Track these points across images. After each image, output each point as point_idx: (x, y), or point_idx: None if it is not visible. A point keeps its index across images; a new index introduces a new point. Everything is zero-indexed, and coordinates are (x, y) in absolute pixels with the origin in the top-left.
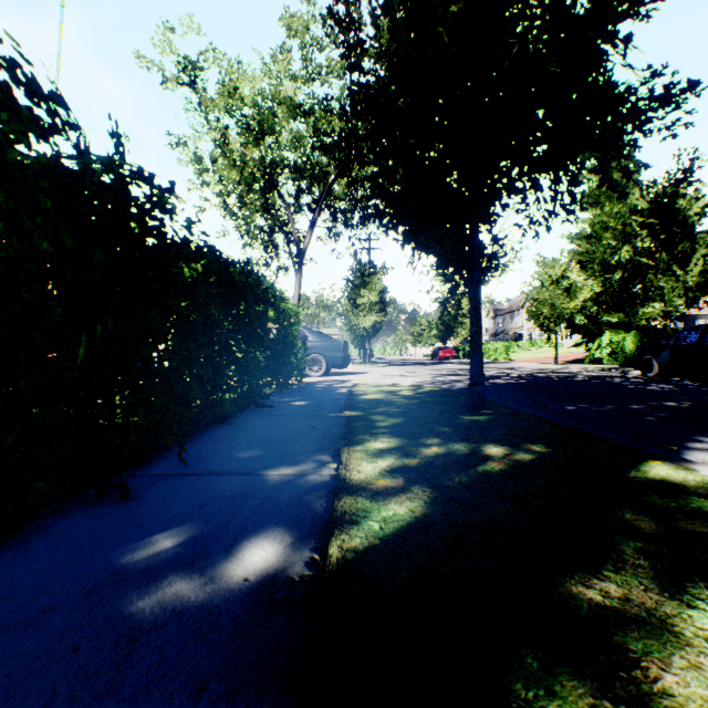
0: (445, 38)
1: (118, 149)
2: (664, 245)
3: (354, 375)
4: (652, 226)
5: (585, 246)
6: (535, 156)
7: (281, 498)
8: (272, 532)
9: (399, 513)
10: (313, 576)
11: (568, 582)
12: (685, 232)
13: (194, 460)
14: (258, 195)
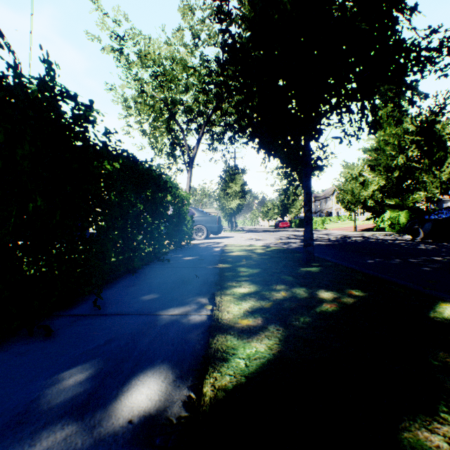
0: (287, 6)
1: (48, 72)
2: (426, 154)
3: (225, 239)
4: (418, 141)
5: (374, 155)
6: (349, 89)
7: (168, 336)
8: (158, 369)
9: (260, 351)
10: (189, 418)
11: (412, 426)
12: (440, 146)
13: (108, 302)
14: (163, 122)
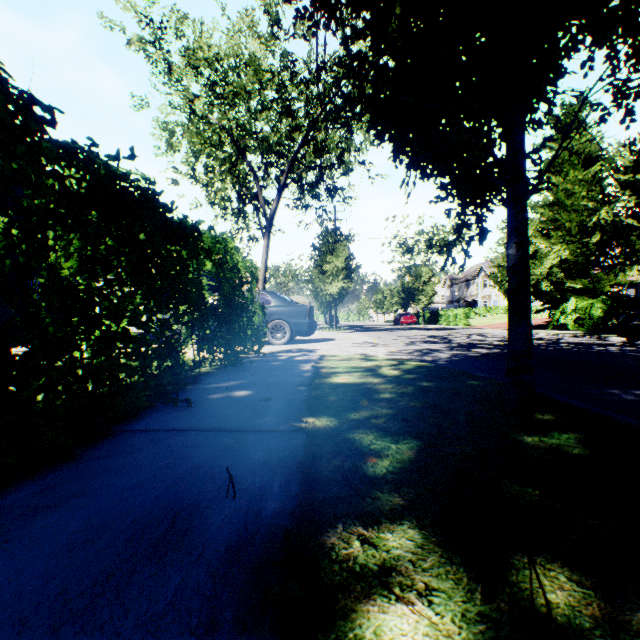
0: None
1: None
2: None
3: (321, 343)
4: (635, 184)
5: (548, 213)
6: None
7: None
8: None
9: None
10: None
11: None
12: None
13: None
14: (225, 162)
